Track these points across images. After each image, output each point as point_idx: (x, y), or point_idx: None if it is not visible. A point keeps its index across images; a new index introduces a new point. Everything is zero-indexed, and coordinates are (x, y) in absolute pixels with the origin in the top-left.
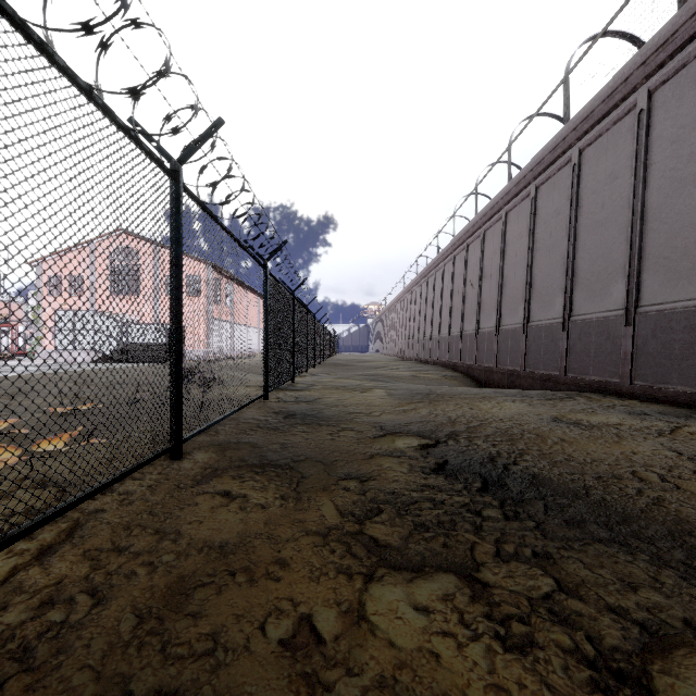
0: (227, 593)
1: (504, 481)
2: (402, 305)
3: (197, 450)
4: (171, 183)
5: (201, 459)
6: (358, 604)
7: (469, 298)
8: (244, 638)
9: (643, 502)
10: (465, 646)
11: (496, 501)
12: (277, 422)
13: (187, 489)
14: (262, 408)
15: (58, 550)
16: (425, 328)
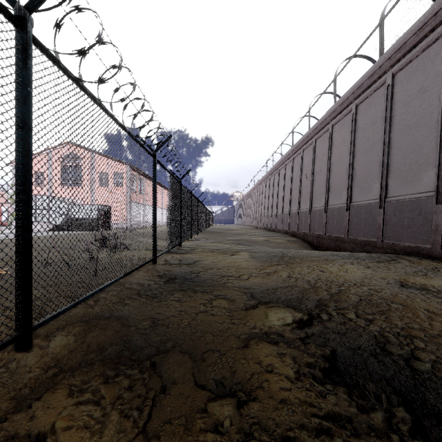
0: None
1: (430, 401)
2: (256, 192)
3: (58, 332)
4: (16, 32)
5: (53, 349)
6: None
7: (304, 187)
8: None
9: None
10: None
11: None
12: (157, 288)
13: None
14: (150, 271)
15: None
16: (272, 208)
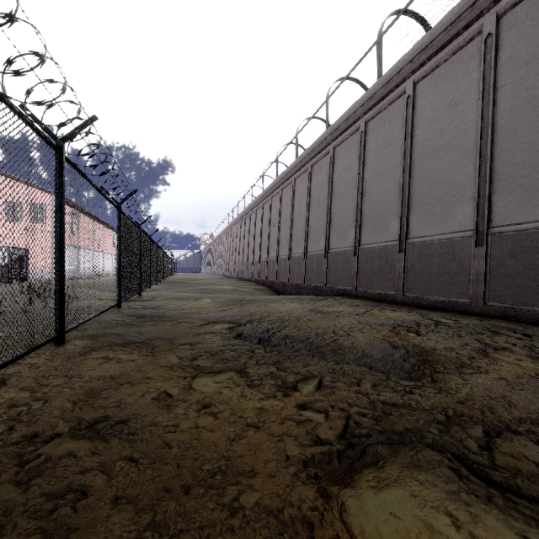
0: (121, 389)
1: (270, 338)
2: (227, 236)
3: (74, 339)
4: (56, 154)
5: (80, 343)
6: (189, 384)
7: (272, 234)
8: (134, 399)
9: (329, 341)
10: (234, 388)
11: (263, 346)
12: (132, 321)
13: (77, 358)
14: (117, 313)
15: (0, 390)
16: (244, 255)
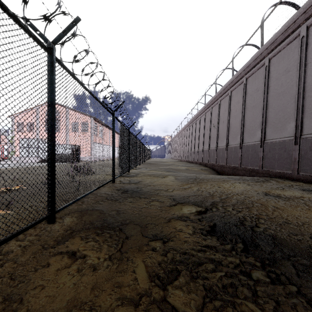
0: None
1: (256, 241)
2: (181, 136)
3: (66, 216)
4: (48, 55)
5: (66, 223)
6: None
7: (212, 132)
8: None
9: None
10: None
11: (258, 263)
12: (117, 196)
13: (48, 250)
14: (111, 187)
15: None
16: (191, 147)
